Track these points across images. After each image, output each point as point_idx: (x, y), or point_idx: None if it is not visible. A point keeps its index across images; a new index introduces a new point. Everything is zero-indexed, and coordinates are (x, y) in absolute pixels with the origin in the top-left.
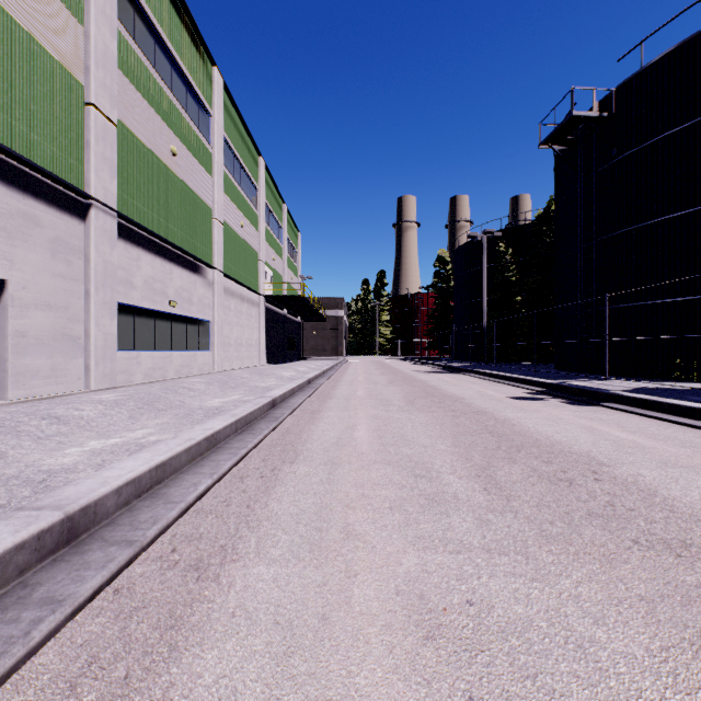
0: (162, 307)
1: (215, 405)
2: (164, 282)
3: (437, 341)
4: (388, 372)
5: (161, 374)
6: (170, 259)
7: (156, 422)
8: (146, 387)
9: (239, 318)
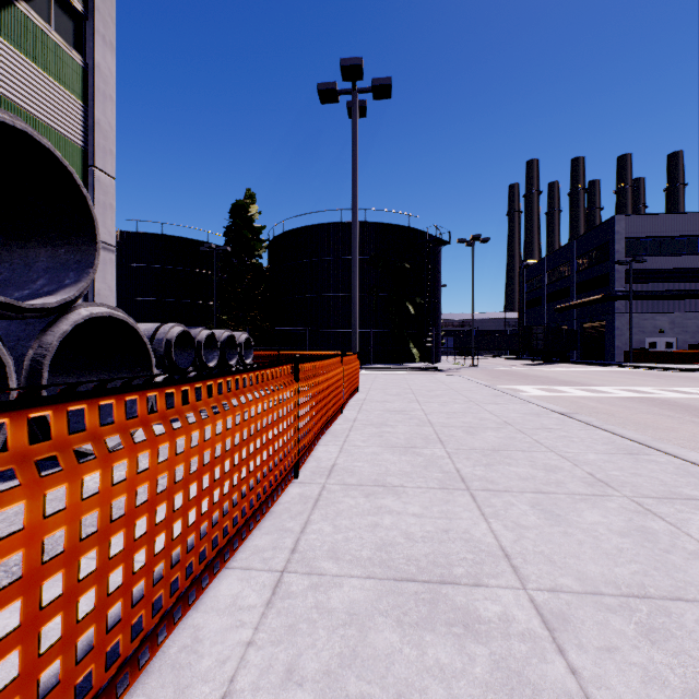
0: None
1: None
2: None
3: None
4: None
5: None
6: None
7: None
8: None
9: None
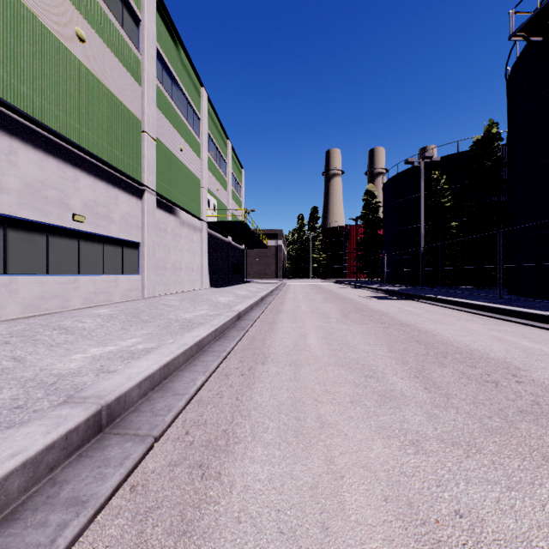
0: (60, 220)
1: (66, 369)
2: (64, 190)
3: (366, 266)
4: (331, 298)
5: (58, 303)
6: (74, 163)
7: None
8: (2, 327)
9: (177, 241)
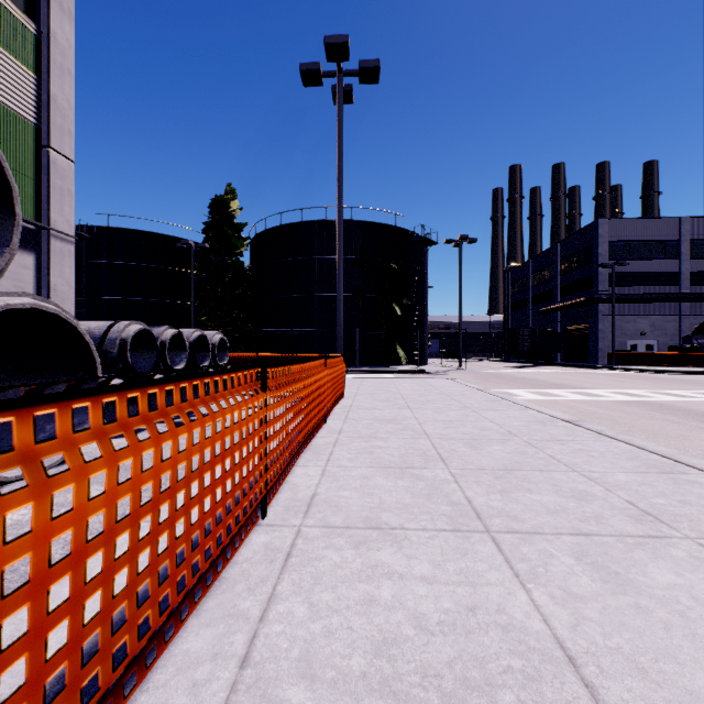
0: None
1: None
2: None
3: None
4: None
5: None
6: None
7: None
8: None
9: None
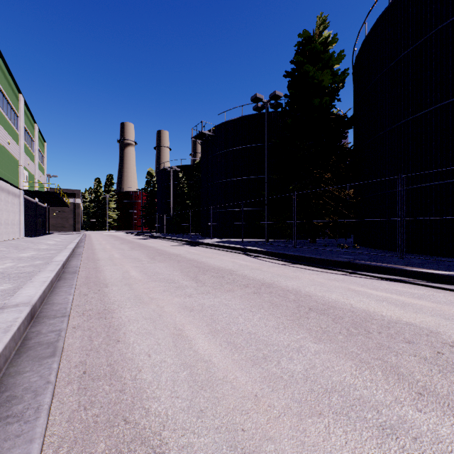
0: None
1: (28, 256)
2: None
3: (148, 221)
4: (119, 239)
5: None
6: None
7: (7, 262)
8: None
9: (7, 206)
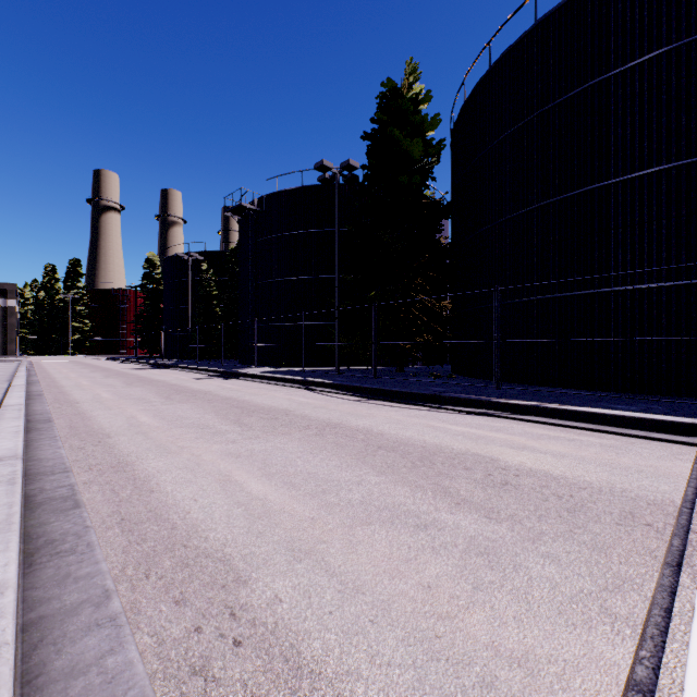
0: None
1: None
2: None
3: (147, 340)
4: (99, 370)
5: None
6: None
7: None
8: None
9: None
